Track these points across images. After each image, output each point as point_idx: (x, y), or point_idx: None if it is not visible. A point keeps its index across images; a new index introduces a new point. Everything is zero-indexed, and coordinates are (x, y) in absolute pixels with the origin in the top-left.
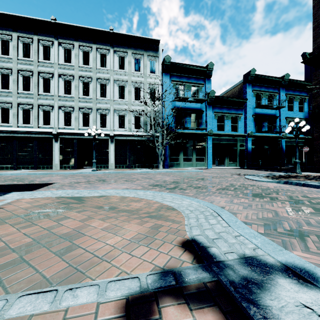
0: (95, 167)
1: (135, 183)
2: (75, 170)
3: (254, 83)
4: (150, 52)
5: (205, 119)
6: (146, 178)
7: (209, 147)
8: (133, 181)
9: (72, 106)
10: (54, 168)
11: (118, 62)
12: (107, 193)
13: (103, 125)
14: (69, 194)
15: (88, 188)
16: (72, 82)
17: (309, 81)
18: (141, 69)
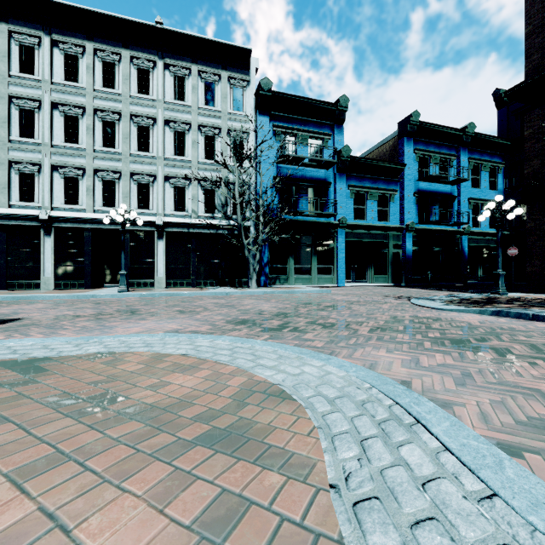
0: (125, 285)
1: (198, 318)
2: (85, 291)
3: (417, 137)
4: (234, 71)
5: (334, 197)
6: (224, 305)
7: (341, 249)
8: (195, 313)
9: (80, 166)
10: (43, 286)
11: (172, 87)
12: (123, 346)
13: (143, 205)
14: (18, 350)
15: (88, 330)
16: (80, 119)
17: (506, 138)
18: (217, 103)
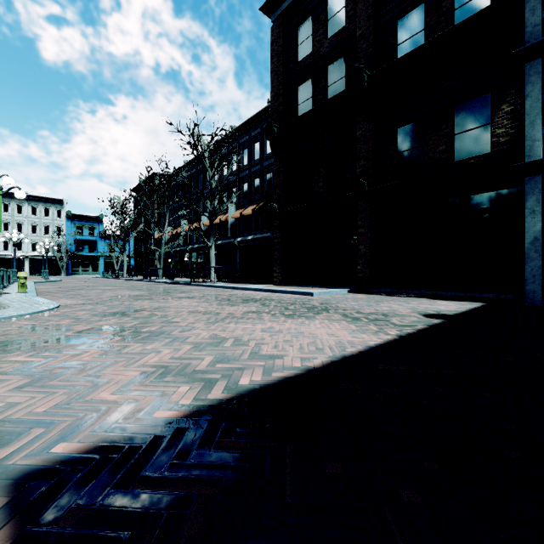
0: None
1: None
2: None
3: None
4: (57, 205)
5: (100, 246)
6: None
7: (102, 263)
8: None
9: None
10: None
11: (32, 211)
12: None
13: (20, 249)
14: None
15: None
16: None
17: None
18: (50, 215)
